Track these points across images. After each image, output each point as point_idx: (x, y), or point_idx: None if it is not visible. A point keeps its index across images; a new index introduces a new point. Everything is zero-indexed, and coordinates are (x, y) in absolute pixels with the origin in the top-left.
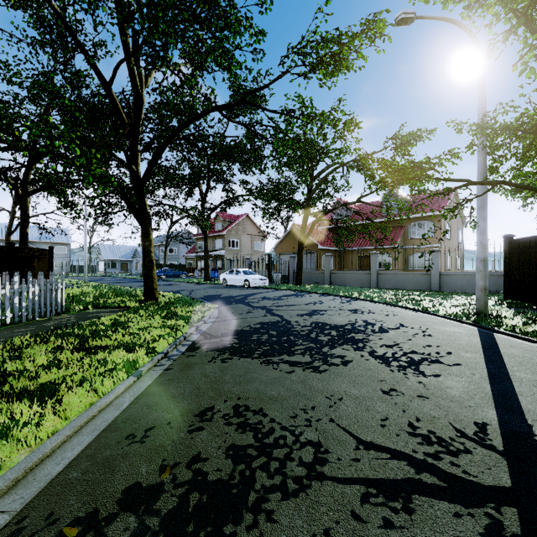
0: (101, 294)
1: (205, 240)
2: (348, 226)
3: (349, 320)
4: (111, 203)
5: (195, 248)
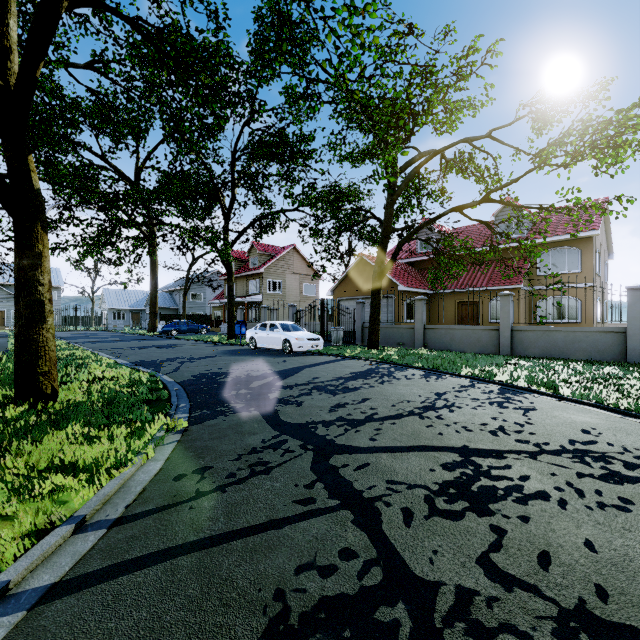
0: None
1: (228, 278)
2: (456, 250)
3: None
4: (79, 219)
5: (224, 293)
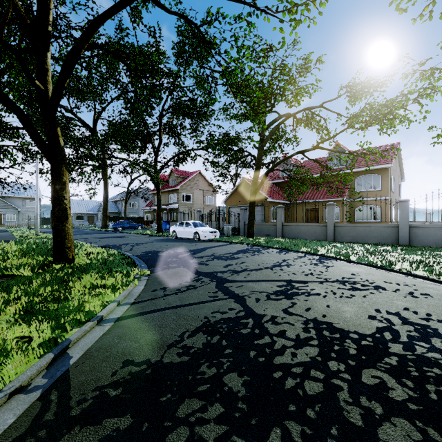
0: (6, 252)
1: (157, 193)
2: (301, 176)
3: (367, 312)
4: None
5: (152, 202)
